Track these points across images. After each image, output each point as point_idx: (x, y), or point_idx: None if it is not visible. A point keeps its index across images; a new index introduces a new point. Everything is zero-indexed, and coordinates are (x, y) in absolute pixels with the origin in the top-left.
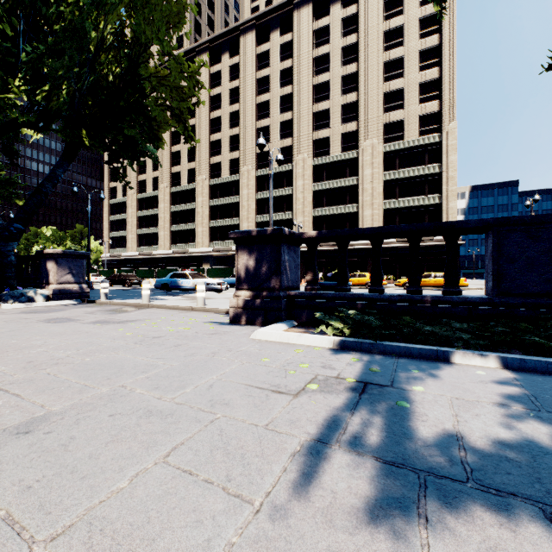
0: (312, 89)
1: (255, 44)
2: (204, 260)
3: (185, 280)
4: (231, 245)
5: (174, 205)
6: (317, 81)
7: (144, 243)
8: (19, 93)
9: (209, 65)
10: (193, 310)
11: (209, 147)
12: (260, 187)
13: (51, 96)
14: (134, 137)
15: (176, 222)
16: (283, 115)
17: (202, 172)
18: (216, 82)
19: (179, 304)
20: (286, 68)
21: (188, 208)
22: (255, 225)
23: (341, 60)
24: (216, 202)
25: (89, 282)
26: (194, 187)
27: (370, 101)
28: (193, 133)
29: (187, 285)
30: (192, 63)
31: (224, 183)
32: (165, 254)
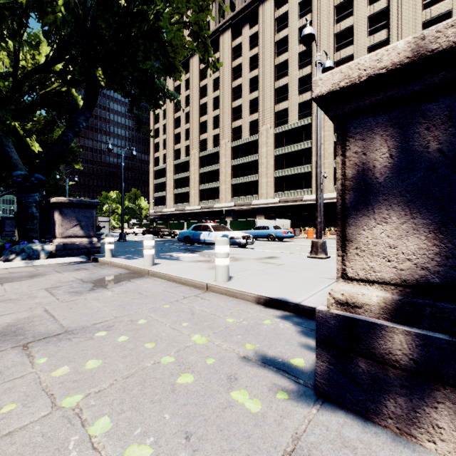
0: (333, 38)
1: (274, 9)
2: (227, 214)
3: (207, 233)
4: (251, 200)
5: (202, 168)
6: (339, 29)
7: (179, 201)
8: (8, 5)
9: (231, 40)
10: (209, 289)
11: (231, 113)
12: (279, 144)
13: (43, 4)
14: (148, 68)
15: (203, 182)
16: (301, 70)
17: (225, 136)
18: (237, 54)
19: (189, 275)
20: (305, 24)
21: (213, 169)
22: (274, 180)
23: (367, 0)
24: (237, 161)
25: (122, 234)
26: (218, 150)
27: (404, 34)
28: (218, 103)
29: (209, 239)
30: (217, 42)
31: (244, 143)
32: (194, 210)
